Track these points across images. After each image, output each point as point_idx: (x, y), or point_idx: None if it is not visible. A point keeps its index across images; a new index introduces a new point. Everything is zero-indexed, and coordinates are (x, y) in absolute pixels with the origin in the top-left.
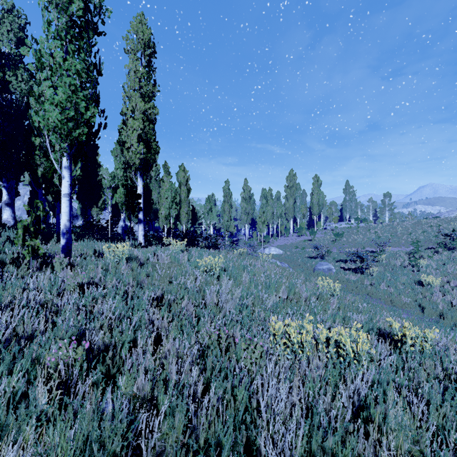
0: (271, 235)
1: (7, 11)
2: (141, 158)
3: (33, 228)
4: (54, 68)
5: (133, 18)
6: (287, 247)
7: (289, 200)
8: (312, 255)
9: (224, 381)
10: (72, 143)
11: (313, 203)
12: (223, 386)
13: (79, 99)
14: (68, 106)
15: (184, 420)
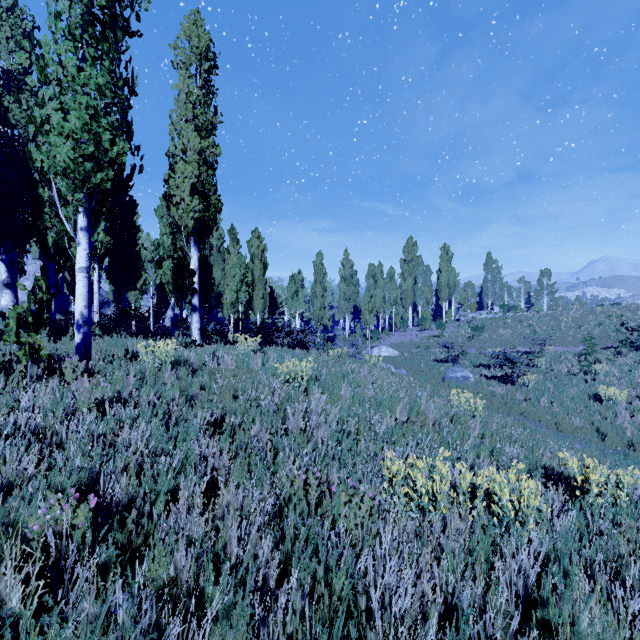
0: (382, 330)
1: (7, 11)
2: (195, 218)
3: (31, 317)
4: (64, 82)
5: (185, 17)
6: (404, 346)
7: (407, 280)
8: (440, 358)
9: (313, 560)
10: (91, 192)
11: (440, 283)
12: (311, 568)
13: (101, 128)
14: (85, 138)
15: (246, 632)
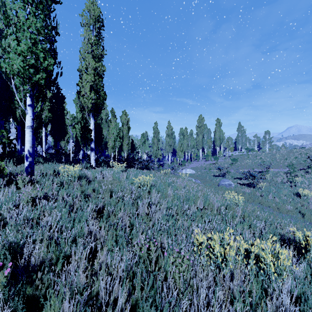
0: (187, 160)
1: None
2: (92, 102)
3: None
4: (18, 25)
5: None
6: (198, 168)
7: (199, 136)
8: (216, 174)
9: (153, 308)
10: (33, 85)
11: (216, 137)
12: None
13: (38, 50)
14: (29, 55)
15: None
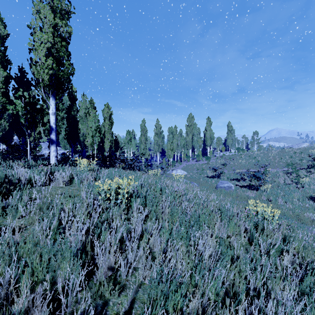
0: (176, 161)
1: None
2: (50, 74)
3: None
4: None
5: None
6: (189, 169)
7: (189, 135)
8: (209, 175)
9: None
10: None
11: (206, 137)
12: None
13: None
14: None
15: None
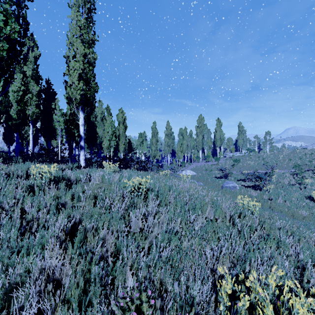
0: (186, 162)
1: None
2: (81, 94)
3: None
4: None
5: None
6: (198, 170)
7: (199, 136)
8: (218, 176)
9: None
10: None
11: (216, 138)
12: None
13: None
14: None
15: None
